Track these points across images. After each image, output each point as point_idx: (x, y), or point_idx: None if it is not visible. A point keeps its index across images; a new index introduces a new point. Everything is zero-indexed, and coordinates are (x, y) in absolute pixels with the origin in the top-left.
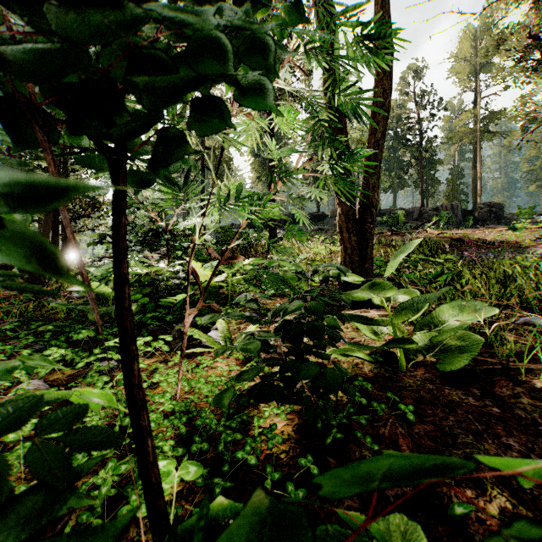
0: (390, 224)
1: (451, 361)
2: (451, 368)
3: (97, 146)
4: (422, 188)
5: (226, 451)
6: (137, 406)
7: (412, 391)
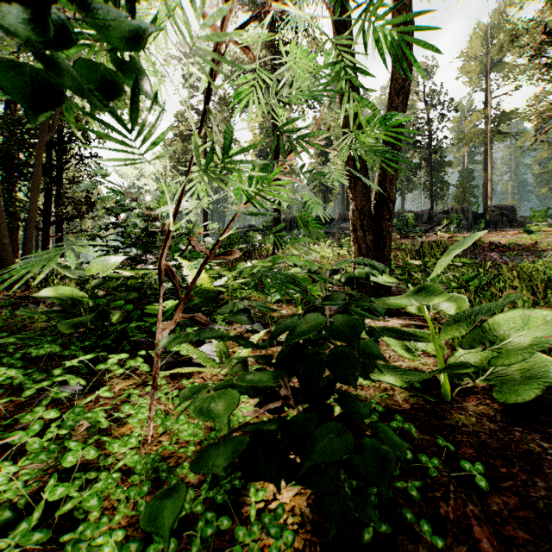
0: (399, 228)
1: (514, 389)
2: (516, 400)
3: None
4: (431, 190)
5: (205, 550)
6: None
7: (468, 434)
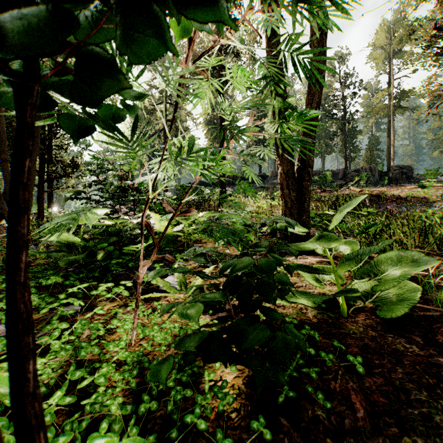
0: (320, 183)
1: (391, 308)
2: (392, 315)
3: (3, 72)
4: (345, 153)
5: (176, 409)
6: (30, 427)
7: (356, 339)
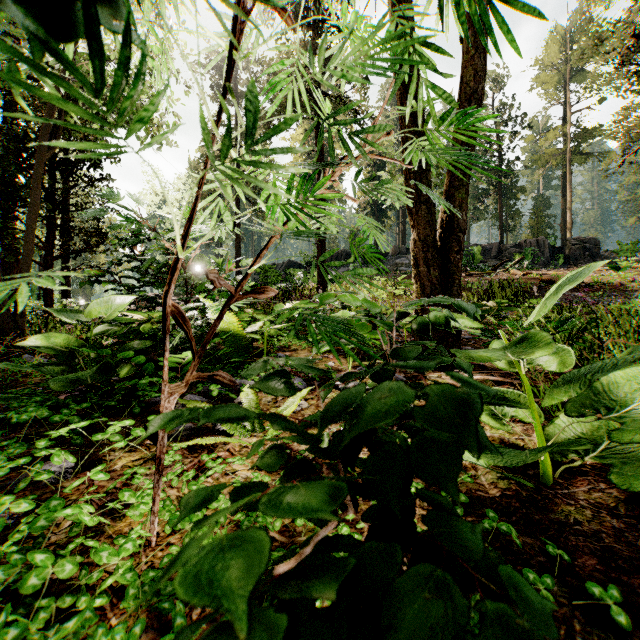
0: (464, 264)
1: (639, 471)
2: None
3: None
4: (501, 220)
5: None
6: None
7: (585, 536)
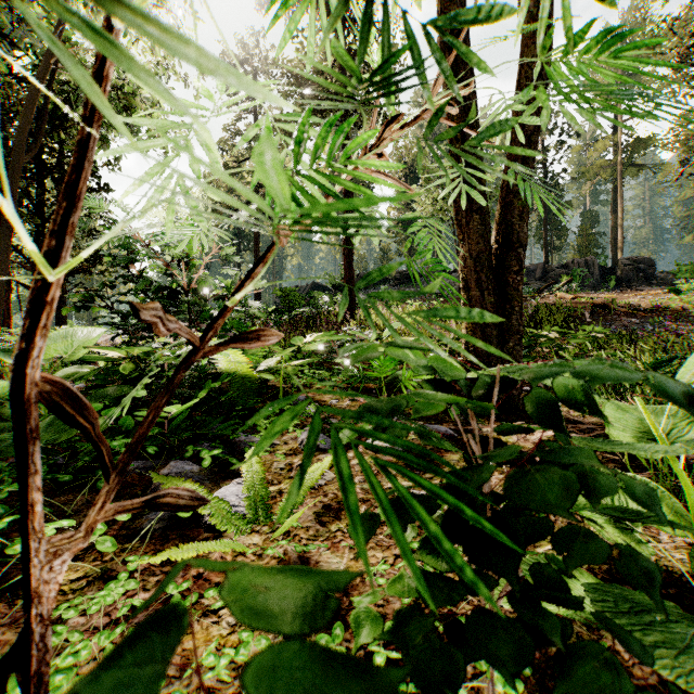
0: None
1: None
2: None
3: None
4: (545, 239)
5: None
6: None
7: None
